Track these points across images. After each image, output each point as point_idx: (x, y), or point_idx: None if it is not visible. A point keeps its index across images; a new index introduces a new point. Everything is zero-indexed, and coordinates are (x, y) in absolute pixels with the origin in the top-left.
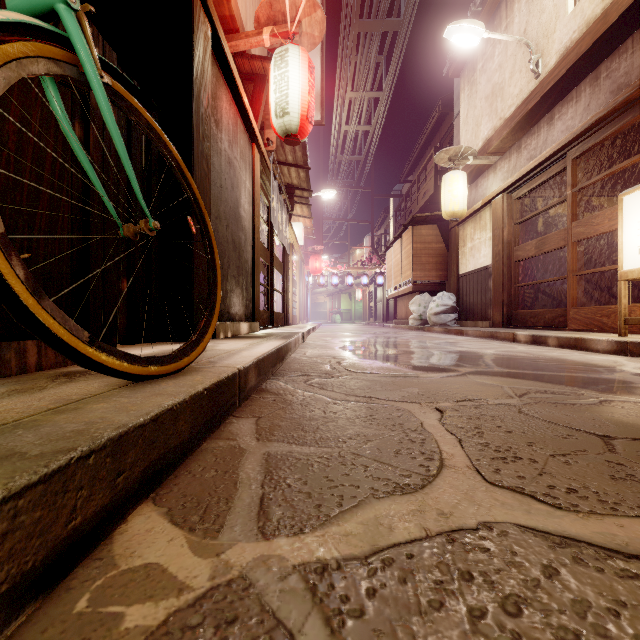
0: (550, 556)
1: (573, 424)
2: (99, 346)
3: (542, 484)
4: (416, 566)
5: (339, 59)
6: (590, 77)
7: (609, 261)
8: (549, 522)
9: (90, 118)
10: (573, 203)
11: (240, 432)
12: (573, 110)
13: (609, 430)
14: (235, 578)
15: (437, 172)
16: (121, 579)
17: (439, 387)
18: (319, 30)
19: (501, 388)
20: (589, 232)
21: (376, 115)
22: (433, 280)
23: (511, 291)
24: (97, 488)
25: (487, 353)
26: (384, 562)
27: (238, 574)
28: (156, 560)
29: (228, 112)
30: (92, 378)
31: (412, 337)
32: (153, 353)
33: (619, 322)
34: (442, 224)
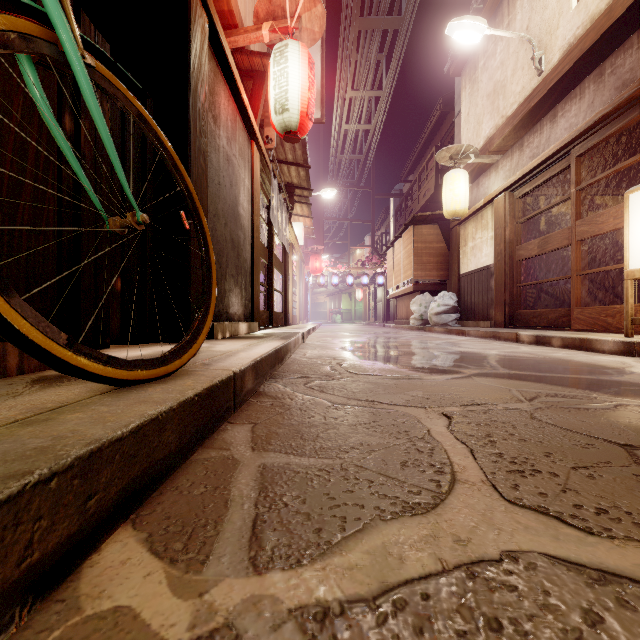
0: (589, 597)
1: (591, 431)
2: (78, 349)
3: (567, 503)
4: (433, 610)
5: (339, 57)
6: (594, 73)
7: (612, 260)
8: (582, 551)
9: (81, 110)
10: (577, 201)
11: (234, 440)
12: (577, 107)
13: (630, 438)
14: (219, 627)
15: (438, 171)
16: (83, 629)
17: (444, 390)
18: (319, 25)
19: (509, 391)
20: (593, 231)
21: (376, 114)
22: (434, 280)
23: (513, 291)
24: (61, 516)
25: (491, 354)
26: (395, 605)
27: (223, 621)
28: (128, 602)
29: (226, 108)
30: (75, 383)
31: (413, 337)
32: (146, 354)
33: (626, 322)
34: (443, 223)
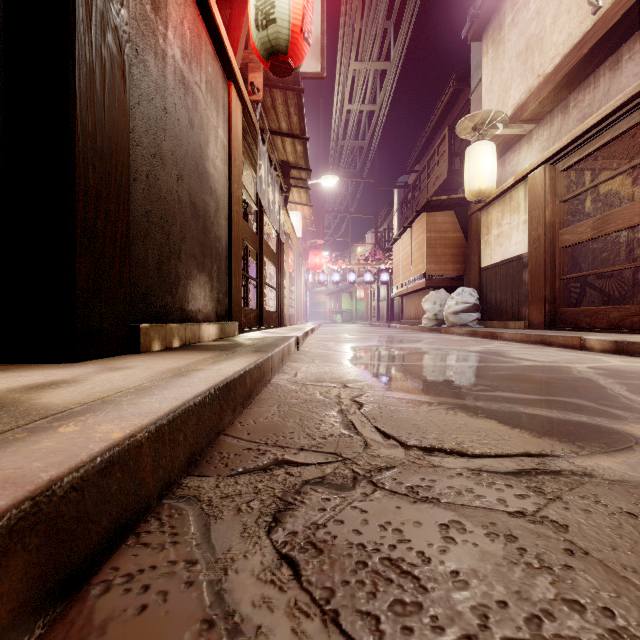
0: None
1: None
2: None
3: None
4: None
5: (342, 17)
6: None
7: None
8: None
9: None
10: None
11: None
12: None
13: None
14: None
15: (451, 154)
16: None
17: None
18: None
19: None
20: None
21: (382, 91)
22: (450, 274)
23: (555, 284)
24: None
25: (587, 373)
26: None
27: None
28: None
29: (181, 6)
30: None
31: (434, 341)
32: None
33: None
34: (460, 210)
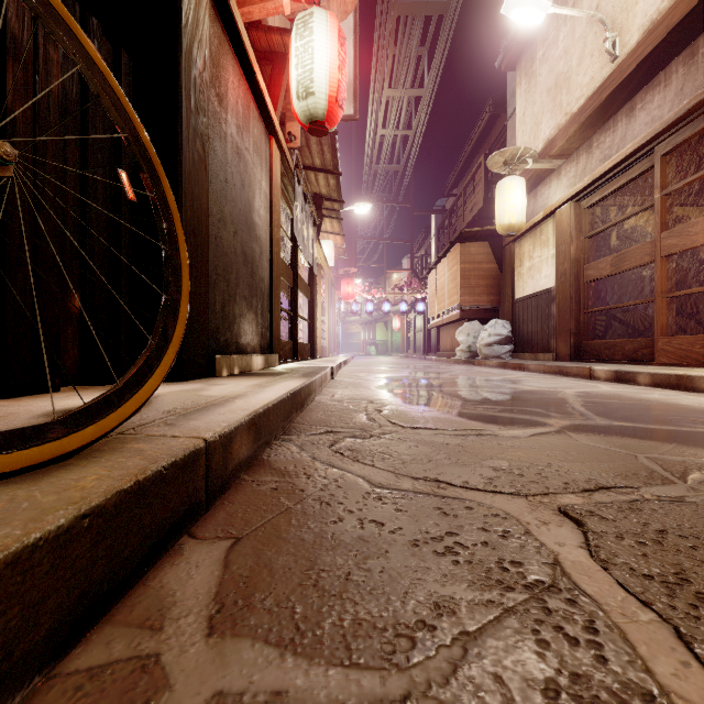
0: None
1: None
2: None
3: None
4: None
5: (375, 49)
6: (684, 54)
7: (696, 282)
8: None
9: (7, 49)
10: (662, 209)
11: (180, 595)
12: (661, 97)
13: None
14: None
15: (487, 182)
16: None
17: (539, 457)
18: None
19: (637, 459)
20: (684, 244)
21: (417, 117)
22: (484, 306)
23: (580, 318)
24: None
25: (568, 395)
26: None
27: None
28: None
29: (236, 89)
30: None
31: (462, 372)
32: None
33: None
34: (494, 241)
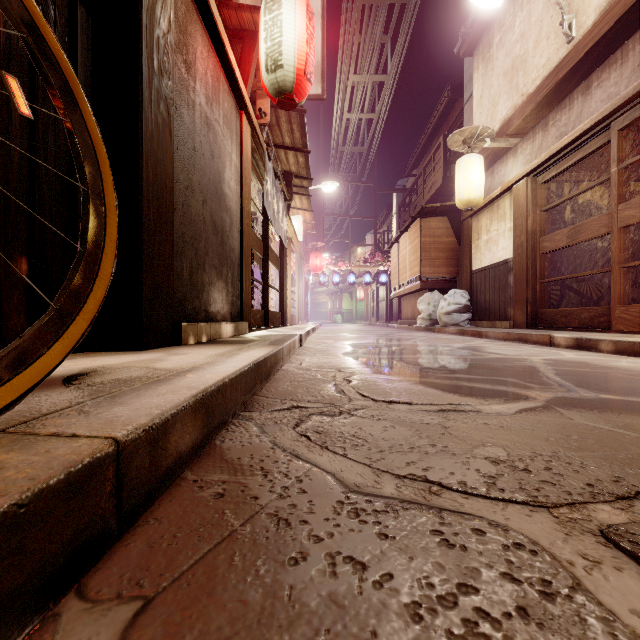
0: None
1: None
2: None
3: None
4: None
5: (341, 36)
6: None
7: None
8: None
9: None
10: (619, 182)
11: None
12: (617, 74)
13: None
14: None
15: (446, 162)
16: None
17: (538, 443)
18: None
19: None
20: None
21: (380, 101)
22: (443, 277)
23: (536, 287)
24: None
25: (536, 363)
26: None
27: None
28: None
29: (205, 59)
30: None
31: (425, 339)
32: None
33: None
34: (453, 216)
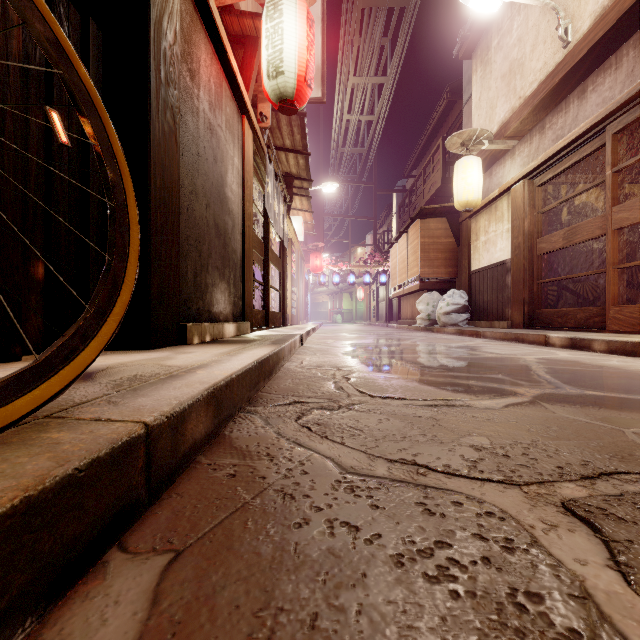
0: None
1: None
2: None
3: None
4: None
5: (341, 38)
6: (635, 38)
7: None
8: None
9: None
10: (613, 185)
11: None
12: (612, 79)
13: None
14: None
15: (445, 163)
16: None
17: (520, 433)
18: None
19: (627, 436)
20: (636, 217)
21: (380, 103)
22: (442, 277)
23: (533, 288)
24: None
25: (530, 362)
26: None
27: None
28: None
29: (209, 67)
30: None
31: (423, 339)
32: None
33: None
34: (452, 217)
